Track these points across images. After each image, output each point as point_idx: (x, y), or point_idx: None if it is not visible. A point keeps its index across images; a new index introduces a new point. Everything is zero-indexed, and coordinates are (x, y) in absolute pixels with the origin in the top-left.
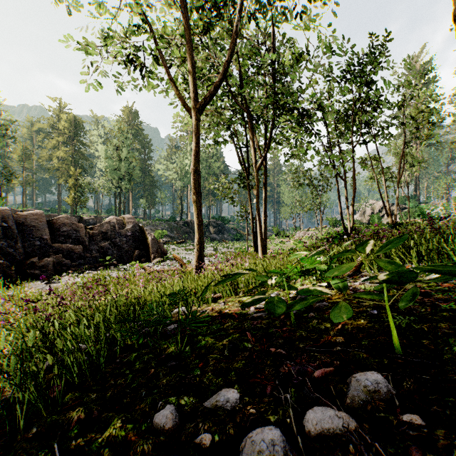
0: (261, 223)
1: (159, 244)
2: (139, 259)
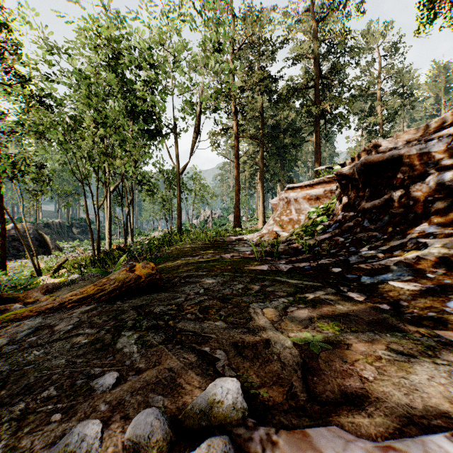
0: (131, 229)
1: (55, 243)
2: (44, 253)
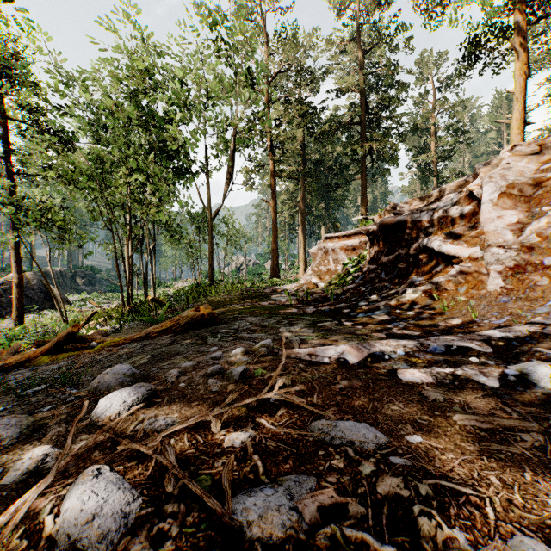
0: (154, 279)
1: (63, 295)
2: (51, 307)
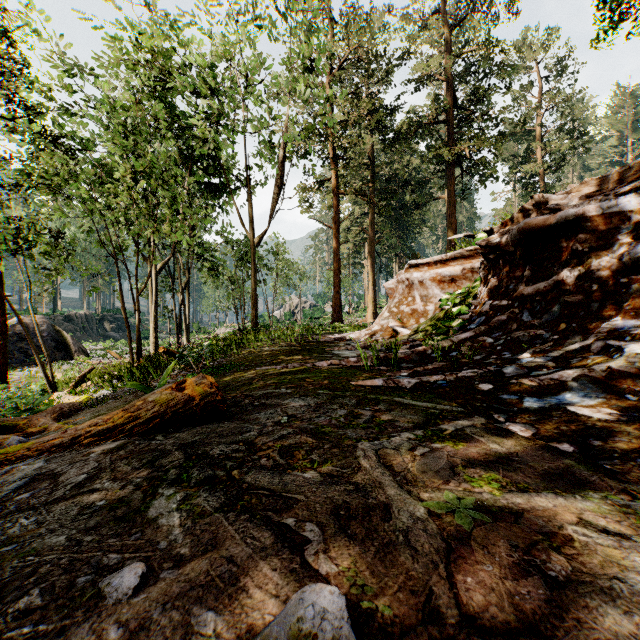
0: (187, 324)
1: (79, 344)
2: (62, 358)
